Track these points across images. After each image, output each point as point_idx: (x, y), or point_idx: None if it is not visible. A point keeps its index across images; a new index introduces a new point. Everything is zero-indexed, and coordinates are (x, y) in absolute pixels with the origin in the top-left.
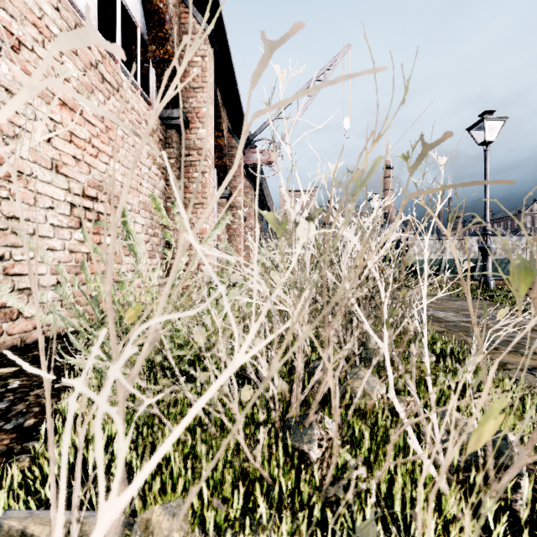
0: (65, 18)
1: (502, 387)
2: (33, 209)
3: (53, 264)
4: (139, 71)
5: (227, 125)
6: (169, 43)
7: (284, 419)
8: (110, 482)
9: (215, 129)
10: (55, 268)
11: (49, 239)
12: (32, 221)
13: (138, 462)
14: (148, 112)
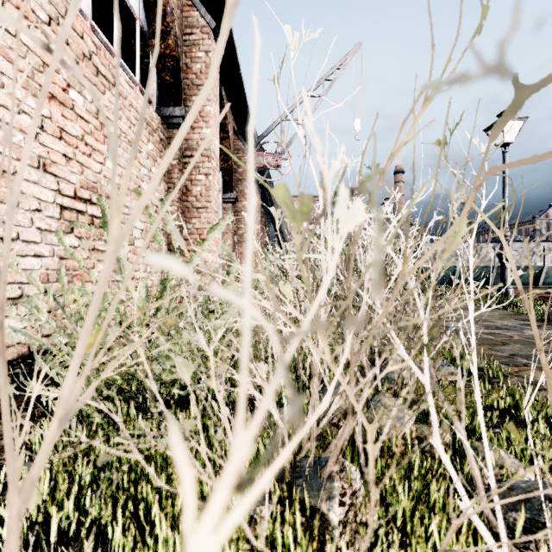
0: (54, 3)
1: (544, 413)
2: (16, 211)
3: (40, 272)
4: (138, 66)
5: (233, 126)
6: (171, 37)
7: (295, 459)
8: (76, 548)
9: (220, 130)
10: (27, 277)
11: (36, 244)
12: (15, 224)
13: (110, 525)
14: (148, 109)
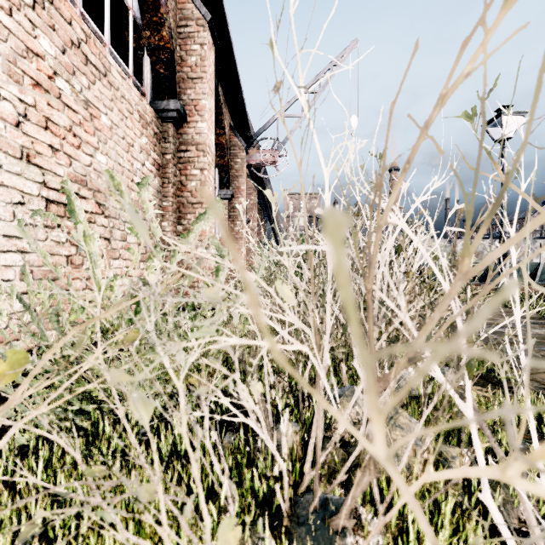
0: None
1: None
2: None
3: None
4: (132, 58)
5: (229, 123)
6: (165, 28)
7: (295, 492)
8: None
9: (216, 126)
10: None
11: (19, 239)
12: None
13: None
14: (141, 102)
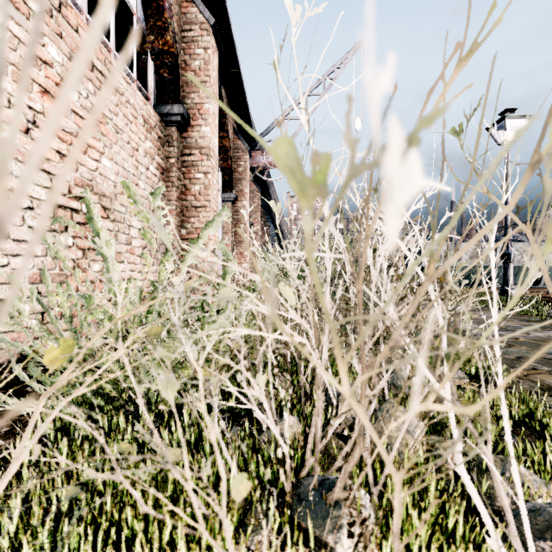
0: None
1: None
2: None
3: (32, 272)
4: (136, 63)
5: (233, 125)
6: (169, 33)
7: (296, 477)
8: None
9: (219, 129)
10: (8, 278)
11: (28, 244)
12: None
13: None
14: (146, 106)
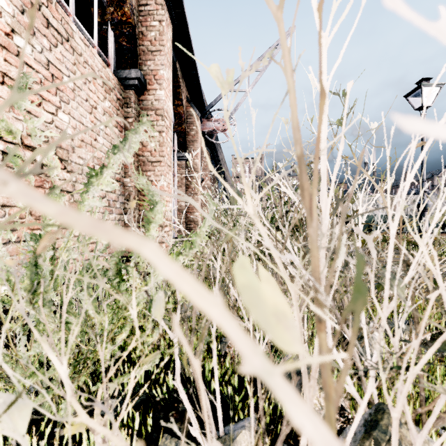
0: None
1: None
2: None
3: None
4: (96, 30)
5: (186, 95)
6: (127, 5)
7: None
8: None
9: (175, 98)
10: None
11: None
12: None
13: None
14: (105, 69)
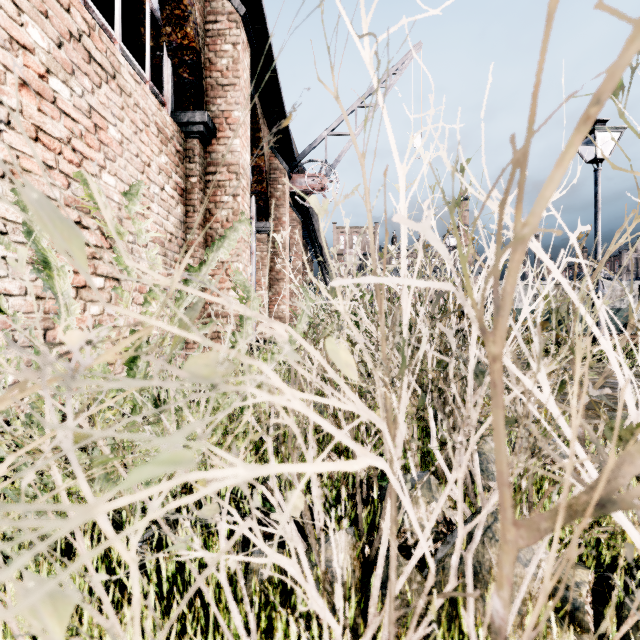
0: None
1: None
2: None
3: (5, 316)
4: (148, 59)
5: (269, 141)
6: (189, 23)
7: None
8: None
9: (253, 146)
10: None
11: None
12: None
13: None
14: (160, 112)
